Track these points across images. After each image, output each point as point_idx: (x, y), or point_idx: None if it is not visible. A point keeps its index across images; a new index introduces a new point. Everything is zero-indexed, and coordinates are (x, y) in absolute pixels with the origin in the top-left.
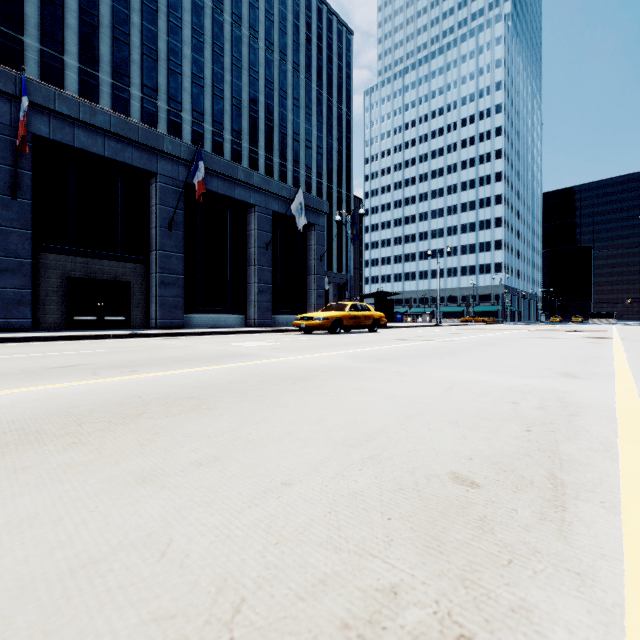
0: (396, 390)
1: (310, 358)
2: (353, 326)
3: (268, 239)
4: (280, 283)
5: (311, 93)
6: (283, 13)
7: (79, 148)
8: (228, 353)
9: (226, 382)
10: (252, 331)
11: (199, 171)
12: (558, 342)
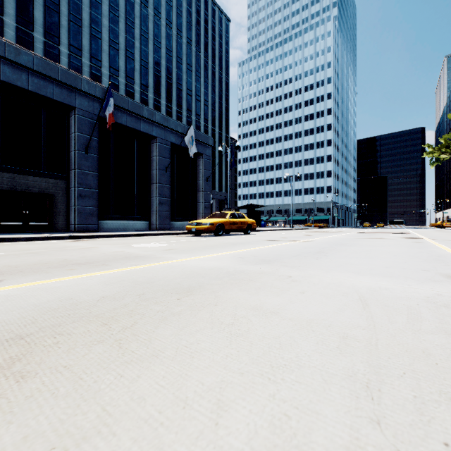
0: (305, 309)
1: (199, 260)
2: (232, 230)
3: (167, 163)
4: (176, 197)
5: (200, 61)
6: (179, 1)
7: (5, 81)
8: (122, 255)
9: (95, 298)
10: (153, 234)
11: (109, 105)
12: (391, 242)
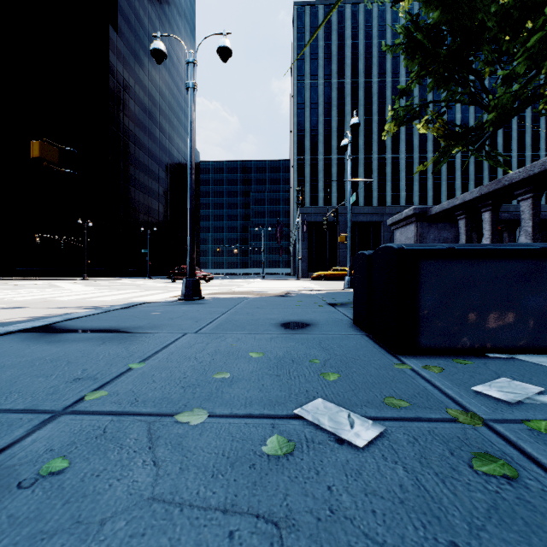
0: None
1: None
2: None
3: None
4: None
5: None
6: None
7: None
8: None
9: None
10: None
11: None
12: None
